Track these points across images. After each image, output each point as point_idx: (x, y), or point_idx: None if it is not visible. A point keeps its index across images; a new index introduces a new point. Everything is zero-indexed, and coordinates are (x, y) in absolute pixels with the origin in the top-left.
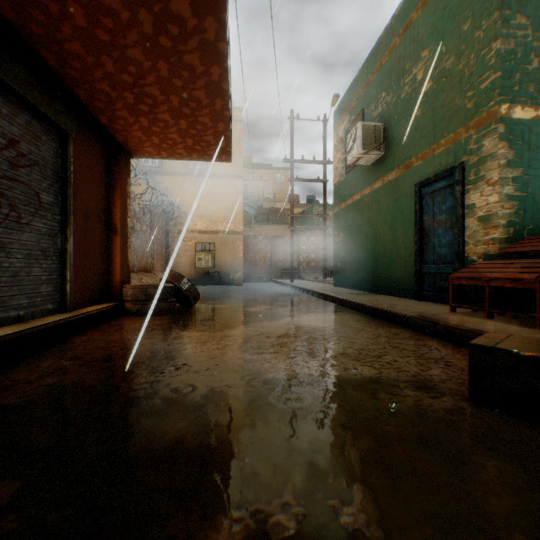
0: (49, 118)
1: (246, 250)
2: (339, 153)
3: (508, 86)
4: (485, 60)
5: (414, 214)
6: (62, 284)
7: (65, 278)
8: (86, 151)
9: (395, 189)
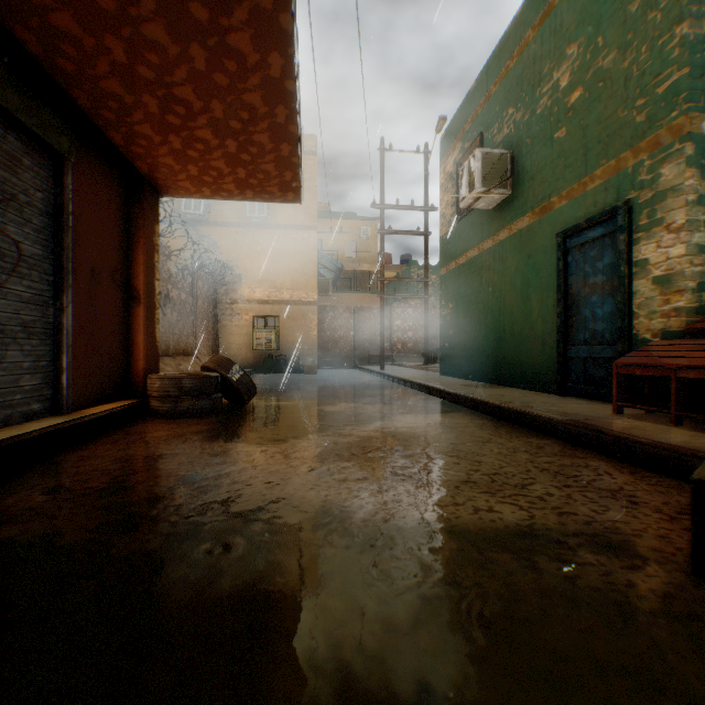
0: (33, 133)
1: (322, 326)
2: (448, 194)
3: (699, 88)
4: (664, 52)
5: (556, 276)
6: (55, 374)
7: (60, 365)
8: (93, 184)
9: (527, 241)
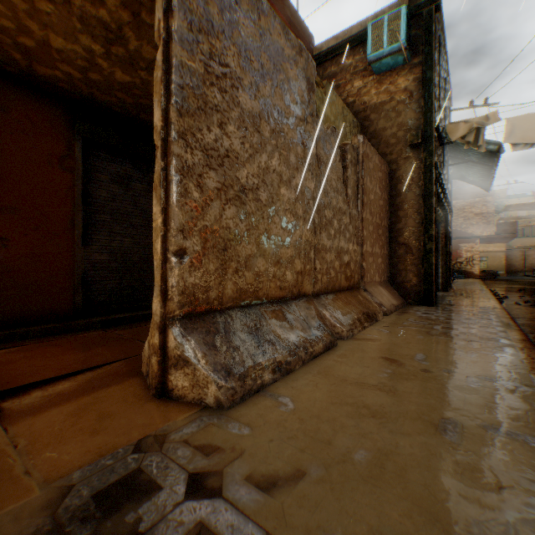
0: None
1: (504, 258)
2: None
3: None
4: None
5: None
6: None
7: None
8: None
9: None
